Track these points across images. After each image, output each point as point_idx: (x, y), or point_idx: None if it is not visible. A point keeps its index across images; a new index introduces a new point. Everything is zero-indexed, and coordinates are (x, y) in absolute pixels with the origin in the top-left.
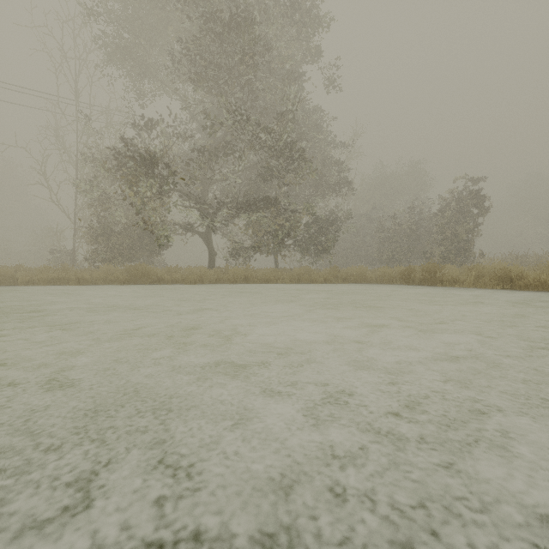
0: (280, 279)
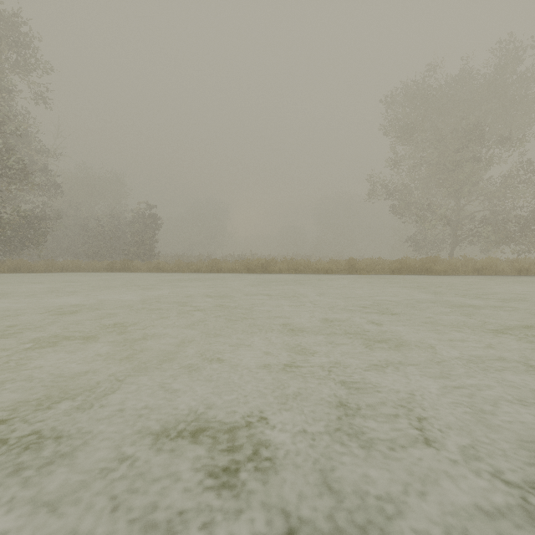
0: None
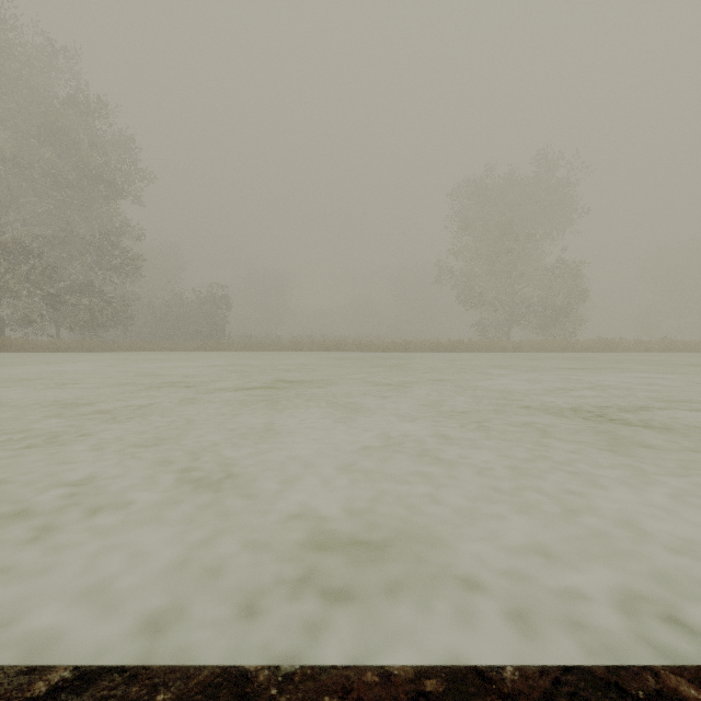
0: (118, 349)
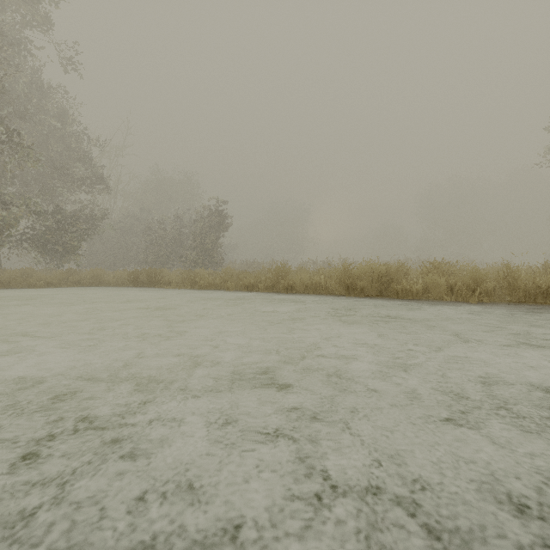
0: None
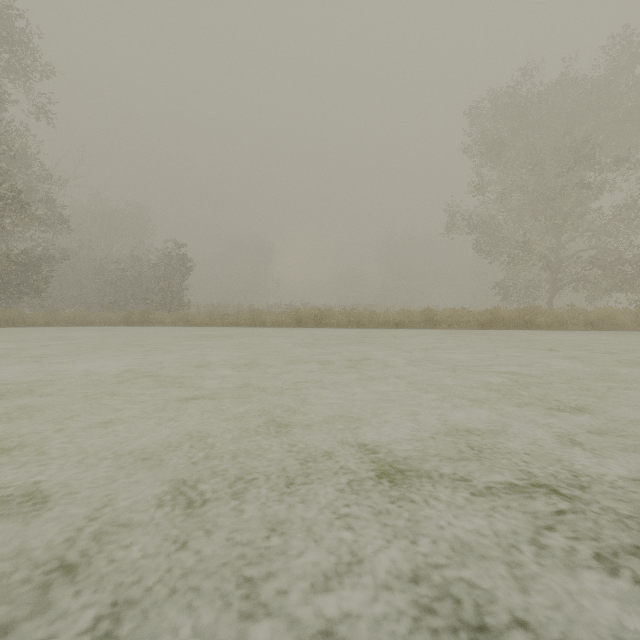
0: None
